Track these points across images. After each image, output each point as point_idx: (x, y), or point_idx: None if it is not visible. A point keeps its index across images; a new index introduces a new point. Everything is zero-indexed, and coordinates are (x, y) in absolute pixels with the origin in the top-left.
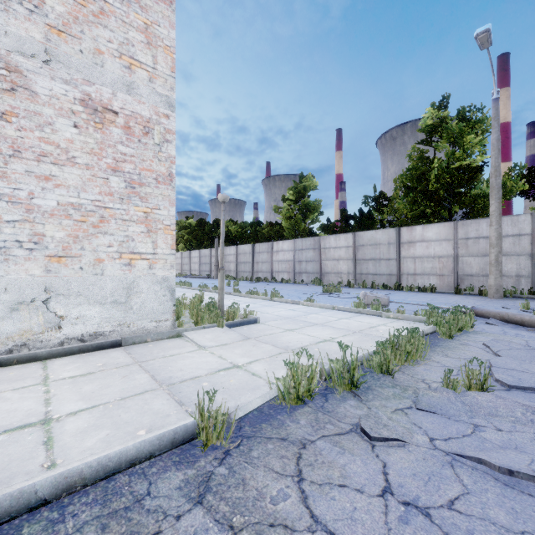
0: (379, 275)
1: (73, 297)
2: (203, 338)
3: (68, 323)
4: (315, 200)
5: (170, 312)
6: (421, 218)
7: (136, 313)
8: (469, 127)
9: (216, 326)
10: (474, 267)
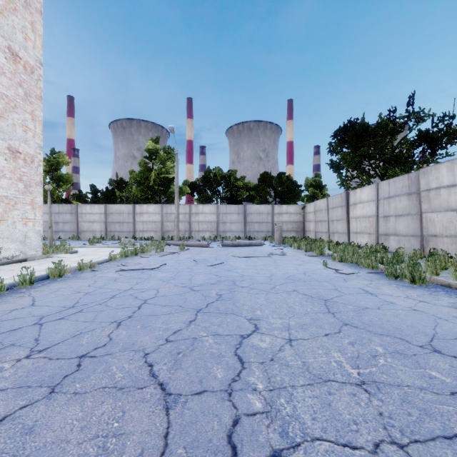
0: (122, 232)
1: (5, 239)
2: (65, 256)
3: (3, 251)
4: (67, 173)
5: (41, 247)
6: (146, 200)
7: (28, 247)
8: (168, 157)
9: (64, 253)
10: (170, 227)
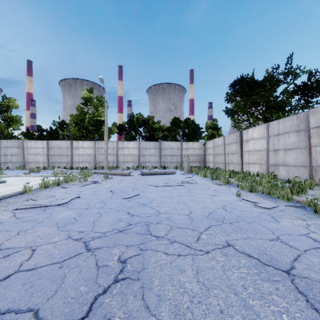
0: (62, 163)
1: None
2: None
3: None
4: (17, 115)
5: None
6: (82, 137)
7: None
8: (100, 104)
9: None
10: (101, 159)
